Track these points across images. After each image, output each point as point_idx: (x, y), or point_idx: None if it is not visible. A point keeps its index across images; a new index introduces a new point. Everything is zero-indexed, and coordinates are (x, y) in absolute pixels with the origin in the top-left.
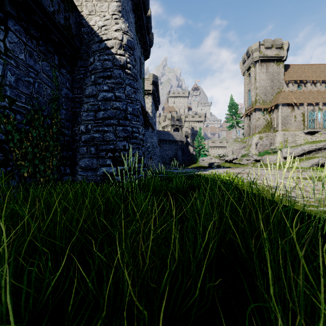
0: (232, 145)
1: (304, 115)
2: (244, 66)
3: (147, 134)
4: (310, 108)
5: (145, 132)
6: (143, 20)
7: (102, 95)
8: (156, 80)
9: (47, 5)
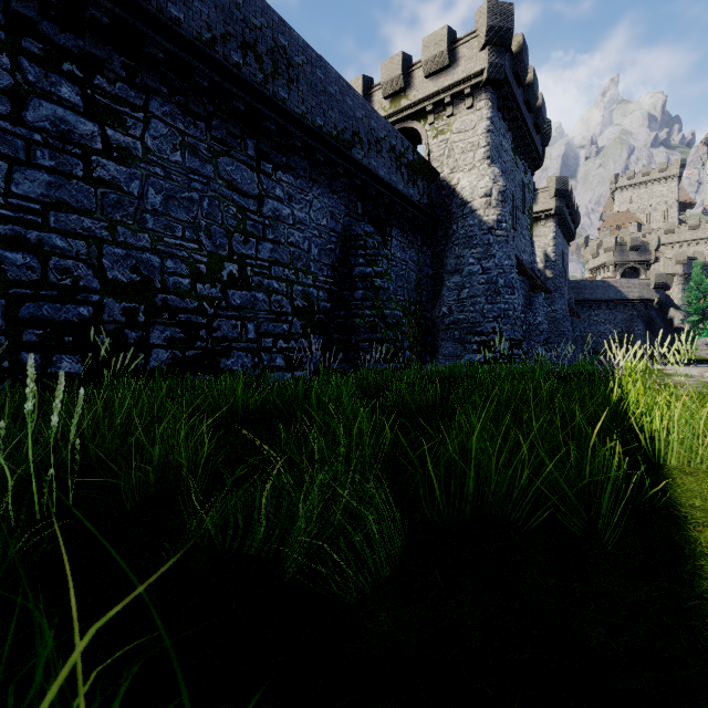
0: None
1: None
2: None
3: (537, 302)
4: None
5: (534, 298)
6: (526, 125)
7: (466, 270)
8: (563, 186)
9: (416, 197)
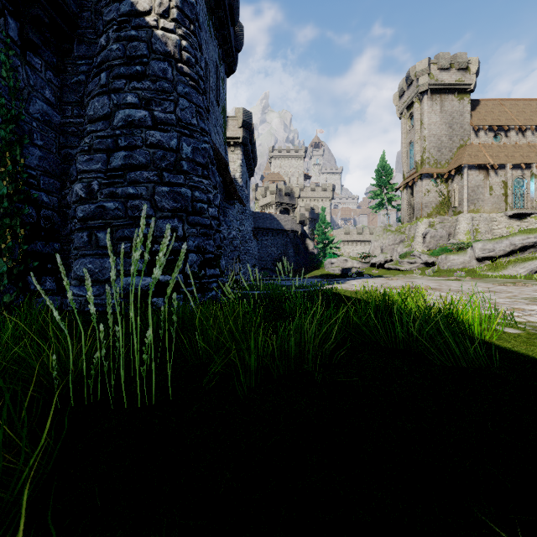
0: (381, 238)
1: (506, 185)
2: (401, 102)
3: (231, 214)
4: (516, 174)
5: (228, 209)
6: None
7: (122, 115)
8: (249, 119)
9: None
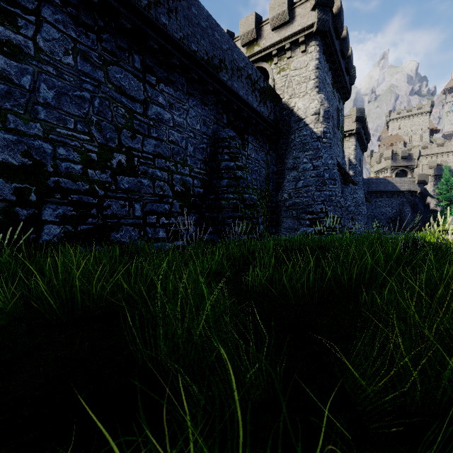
0: None
1: None
2: None
3: (347, 191)
4: None
5: (345, 188)
6: (341, 67)
7: (301, 167)
8: (361, 114)
9: (265, 114)
